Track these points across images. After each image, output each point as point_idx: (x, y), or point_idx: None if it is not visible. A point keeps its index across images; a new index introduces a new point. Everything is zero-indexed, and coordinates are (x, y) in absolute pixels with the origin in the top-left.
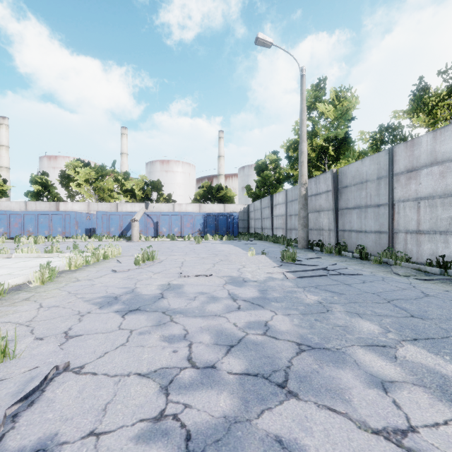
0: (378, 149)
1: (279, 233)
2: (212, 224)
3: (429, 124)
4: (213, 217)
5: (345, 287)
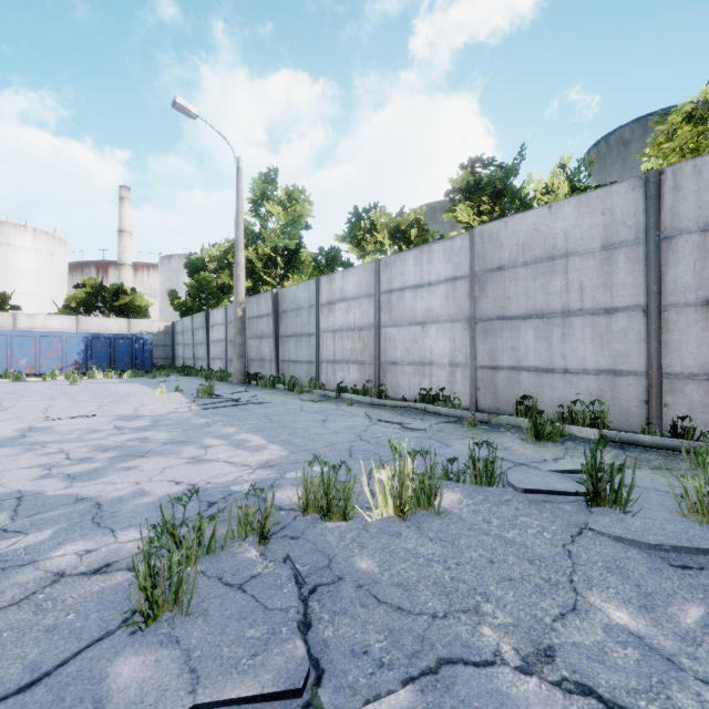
0: (321, 272)
1: (217, 365)
2: (103, 353)
3: (358, 257)
4: (106, 340)
5: (243, 412)
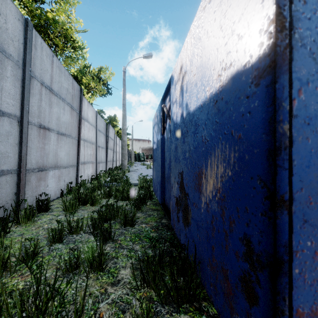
0: None
1: (89, 170)
2: None
3: None
4: None
5: None
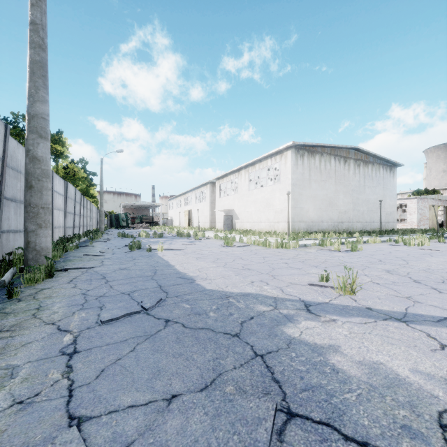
0: None
1: None
2: None
3: None
4: None
5: None
